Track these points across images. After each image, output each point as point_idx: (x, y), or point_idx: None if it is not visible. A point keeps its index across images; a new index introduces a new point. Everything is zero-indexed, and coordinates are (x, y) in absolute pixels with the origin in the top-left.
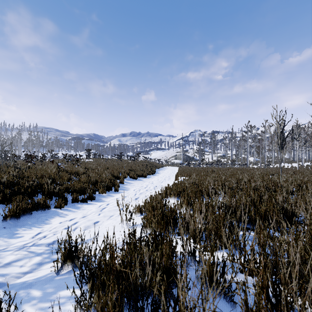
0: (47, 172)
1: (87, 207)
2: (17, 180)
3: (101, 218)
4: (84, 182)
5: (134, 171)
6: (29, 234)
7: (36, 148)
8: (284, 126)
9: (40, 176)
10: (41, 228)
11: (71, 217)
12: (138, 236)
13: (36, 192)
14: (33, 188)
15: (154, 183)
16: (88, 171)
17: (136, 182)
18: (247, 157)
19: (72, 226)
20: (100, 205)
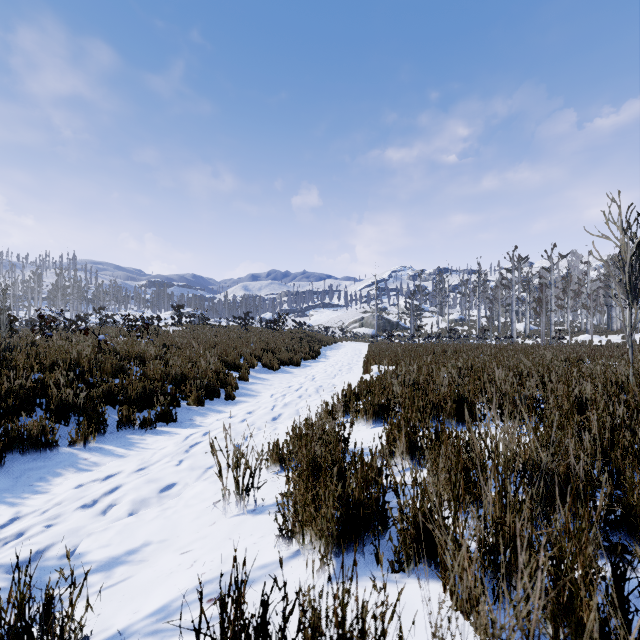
0: (65, 357)
1: (154, 443)
2: None
3: (180, 476)
4: (154, 378)
5: (274, 353)
6: None
7: (71, 304)
8: None
9: (50, 366)
10: (16, 509)
11: (106, 472)
12: (266, 559)
13: (30, 406)
14: (23, 395)
15: (316, 378)
16: (167, 354)
17: (277, 376)
18: (513, 322)
19: (98, 502)
20: (186, 436)
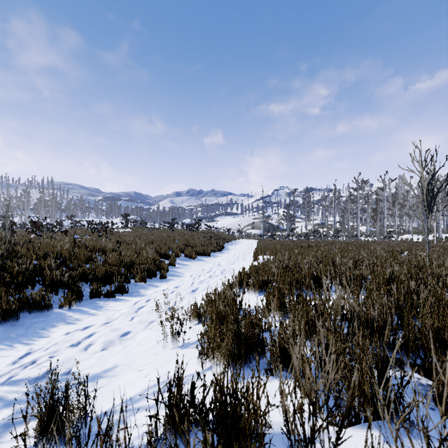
0: (53, 249)
1: (114, 306)
2: (1, 262)
3: (133, 327)
4: (112, 264)
5: (192, 247)
6: (5, 357)
7: (51, 213)
8: (433, 175)
9: (43, 256)
10: (30, 346)
11: (85, 325)
12: (191, 371)
13: (32, 282)
14: (28, 275)
15: (221, 264)
16: (120, 247)
17: (195, 263)
18: (358, 225)
19: (82, 342)
20: (135, 302)
